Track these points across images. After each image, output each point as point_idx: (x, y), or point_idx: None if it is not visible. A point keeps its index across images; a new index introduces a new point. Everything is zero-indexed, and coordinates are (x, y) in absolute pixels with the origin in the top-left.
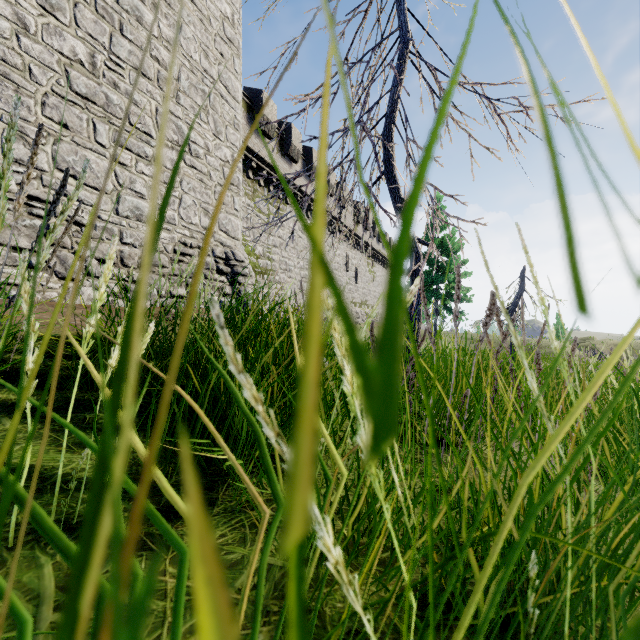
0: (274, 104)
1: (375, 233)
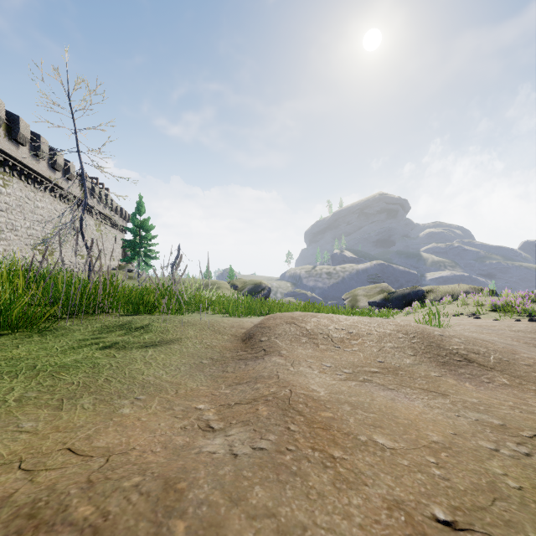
0: (3, 102)
1: (102, 200)
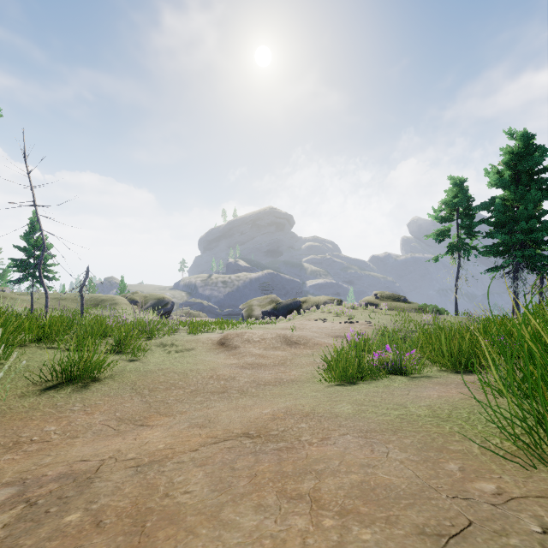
0: None
1: None
